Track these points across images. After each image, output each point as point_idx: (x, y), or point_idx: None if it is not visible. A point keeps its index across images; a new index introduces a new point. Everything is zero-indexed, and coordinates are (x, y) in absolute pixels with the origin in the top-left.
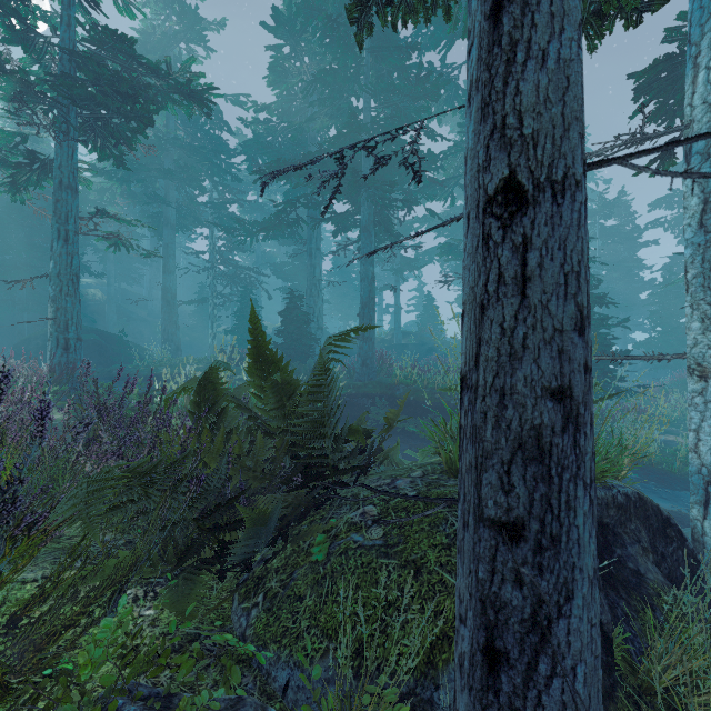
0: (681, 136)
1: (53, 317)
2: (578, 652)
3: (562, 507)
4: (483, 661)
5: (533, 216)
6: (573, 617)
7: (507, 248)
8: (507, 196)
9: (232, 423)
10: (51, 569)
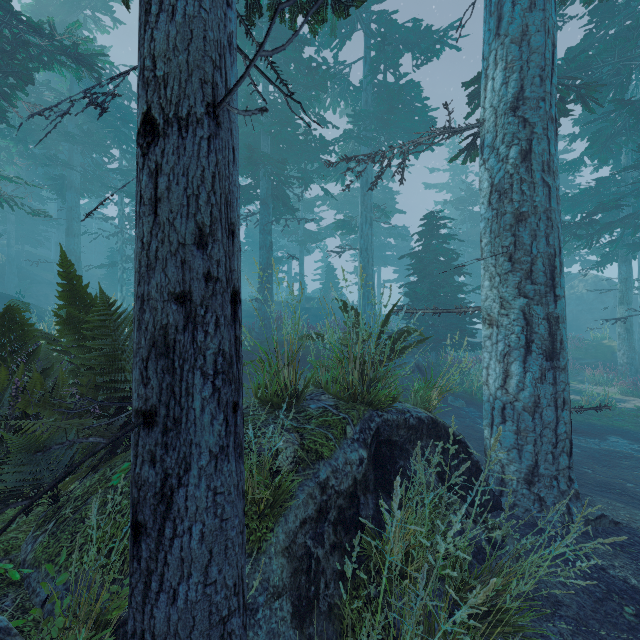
0: (479, 132)
1: None
2: (194, 515)
3: (183, 393)
4: (131, 534)
5: (164, 146)
6: (191, 485)
7: (146, 173)
8: (146, 128)
9: (55, 365)
10: None
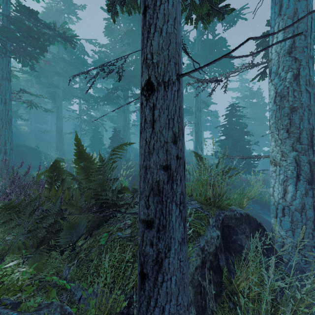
0: (268, 65)
1: None
2: (172, 271)
3: (167, 213)
4: (140, 278)
5: (157, 95)
6: (171, 257)
7: (147, 108)
8: (147, 87)
9: (70, 186)
10: None
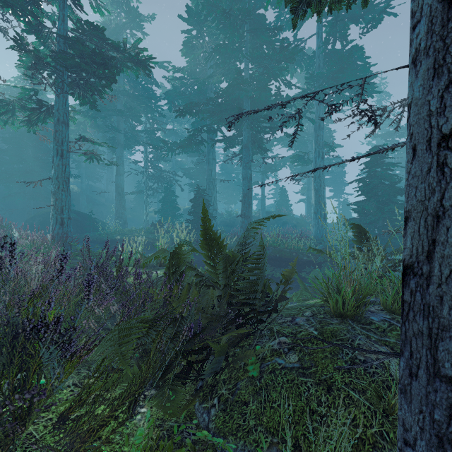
0: None
1: (54, 204)
2: None
3: None
4: None
5: None
6: None
7: None
8: None
9: (186, 279)
10: (77, 378)
